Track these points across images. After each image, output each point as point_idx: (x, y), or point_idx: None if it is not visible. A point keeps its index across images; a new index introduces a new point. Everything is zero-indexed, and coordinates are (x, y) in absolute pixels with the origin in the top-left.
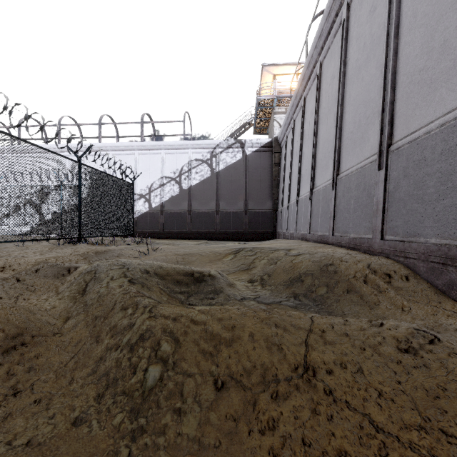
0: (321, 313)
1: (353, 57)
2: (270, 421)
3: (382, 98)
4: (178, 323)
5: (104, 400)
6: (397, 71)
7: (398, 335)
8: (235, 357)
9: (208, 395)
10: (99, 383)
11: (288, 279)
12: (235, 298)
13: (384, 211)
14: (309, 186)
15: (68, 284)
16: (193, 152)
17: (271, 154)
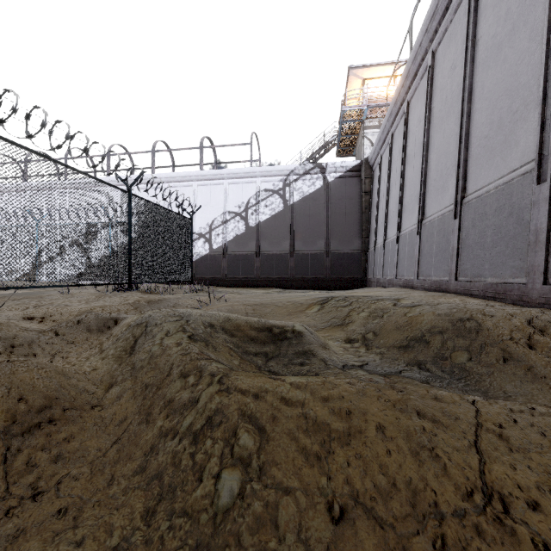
0: (471, 393)
1: (487, 33)
2: None
3: (543, 79)
4: (262, 403)
5: (156, 522)
6: None
7: None
8: (358, 465)
9: (321, 531)
10: (149, 489)
11: (405, 339)
12: (335, 365)
13: (549, 243)
14: (416, 217)
15: (114, 340)
16: (261, 181)
17: (360, 180)
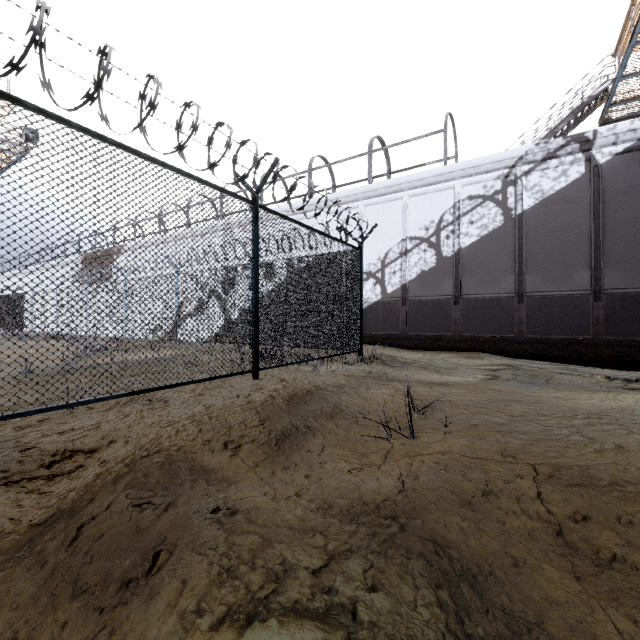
0: None
1: None
2: None
3: None
4: None
5: None
6: None
7: None
8: None
9: None
10: None
11: None
12: None
13: None
14: None
15: None
16: (463, 184)
17: None
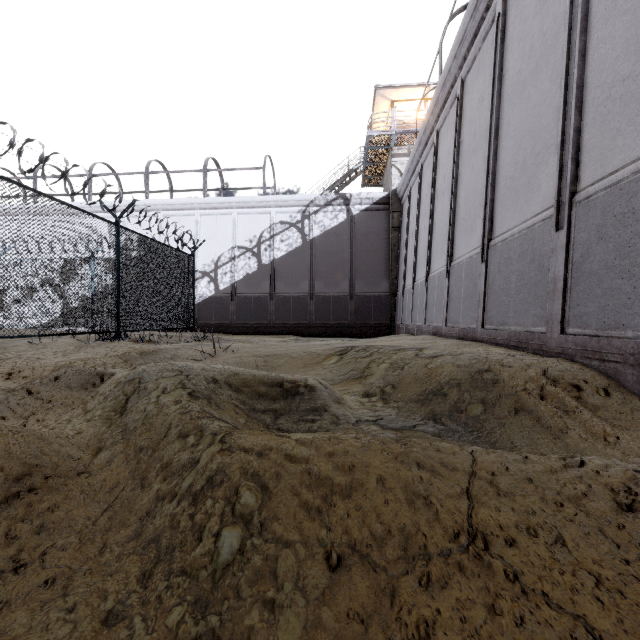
0: (480, 445)
1: (513, 68)
2: (422, 626)
3: (561, 124)
4: (266, 461)
5: (153, 583)
6: (585, 83)
7: (611, 483)
8: (358, 516)
9: (318, 578)
10: (145, 553)
11: (423, 392)
12: (348, 421)
13: (565, 292)
14: (445, 258)
15: (101, 398)
16: (277, 212)
17: (388, 214)
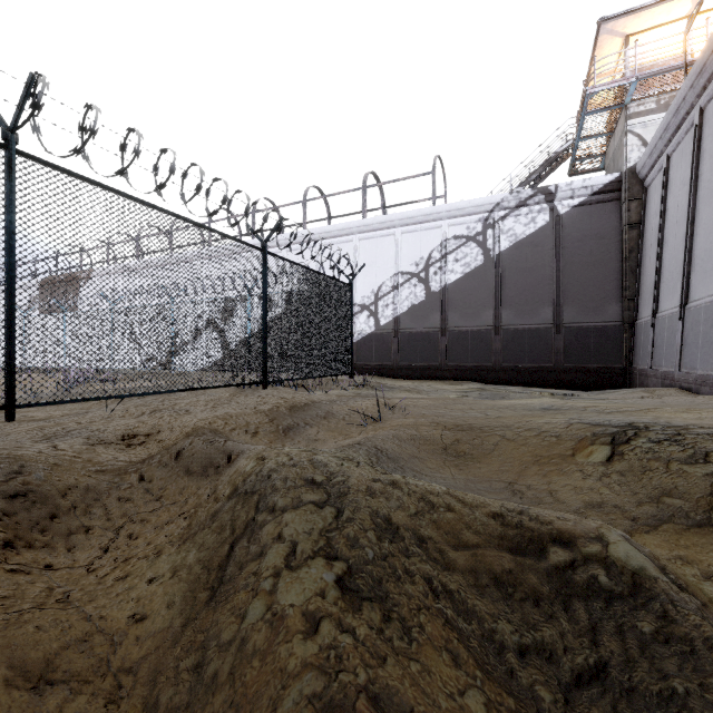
0: None
1: None
2: None
3: None
4: None
5: None
6: None
7: None
8: None
9: None
10: None
11: None
12: None
13: None
14: None
15: (209, 515)
16: (449, 224)
17: (618, 206)
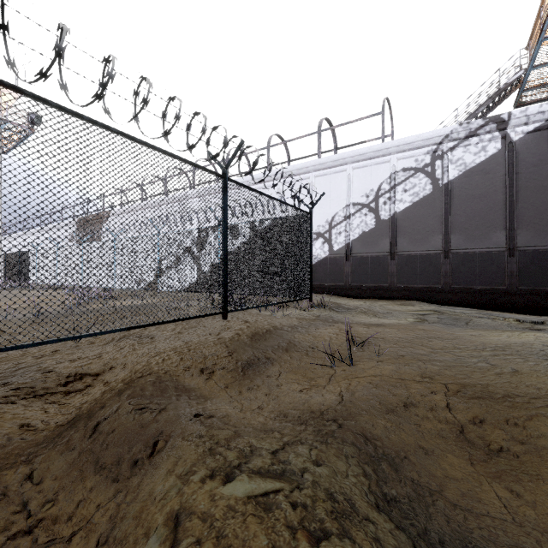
0: None
1: None
2: None
3: None
4: None
5: None
6: None
7: None
8: None
9: None
10: None
11: None
12: None
13: None
14: None
15: None
16: (398, 158)
17: None
